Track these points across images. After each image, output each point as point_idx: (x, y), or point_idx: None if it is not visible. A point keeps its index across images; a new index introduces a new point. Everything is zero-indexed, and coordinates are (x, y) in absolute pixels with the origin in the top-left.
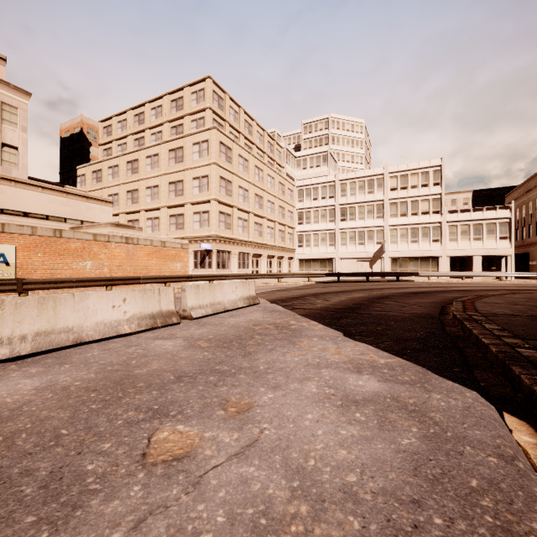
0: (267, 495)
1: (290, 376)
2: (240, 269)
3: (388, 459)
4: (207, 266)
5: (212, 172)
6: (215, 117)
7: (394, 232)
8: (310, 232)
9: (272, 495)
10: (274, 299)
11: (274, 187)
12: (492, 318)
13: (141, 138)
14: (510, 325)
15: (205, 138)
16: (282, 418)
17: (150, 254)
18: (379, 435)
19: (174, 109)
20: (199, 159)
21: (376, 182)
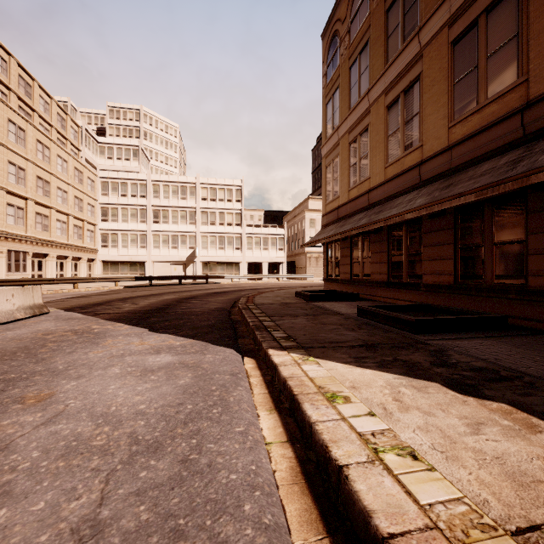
0: (76, 433)
1: (94, 367)
2: (11, 273)
3: (169, 392)
4: None
5: None
6: None
7: (205, 239)
8: (117, 231)
9: (81, 431)
10: (70, 306)
11: (68, 172)
12: (260, 306)
13: None
14: (268, 309)
15: None
16: (87, 394)
17: None
18: (166, 383)
19: None
20: None
21: (189, 189)
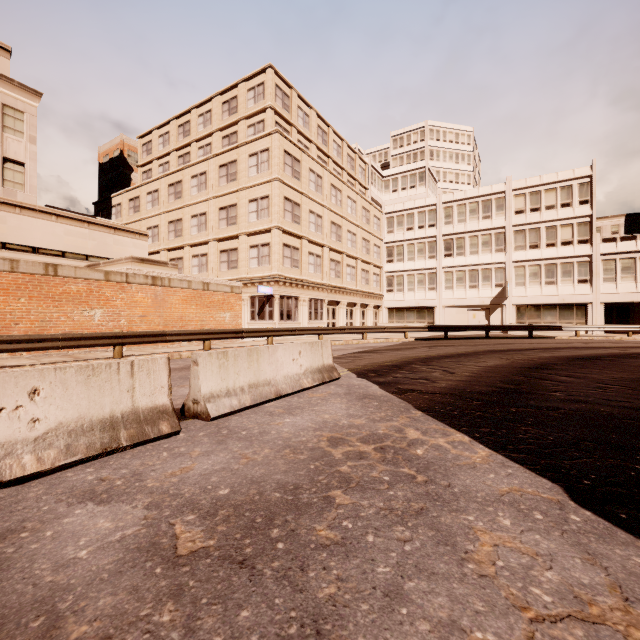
0: None
1: None
2: (311, 321)
3: None
4: (267, 317)
5: (274, 191)
6: (278, 119)
7: (521, 271)
8: (402, 272)
9: None
10: (362, 368)
11: (356, 213)
12: None
13: (186, 154)
14: None
15: (265, 146)
16: None
17: (187, 300)
18: None
19: (226, 113)
20: (257, 174)
21: (494, 203)
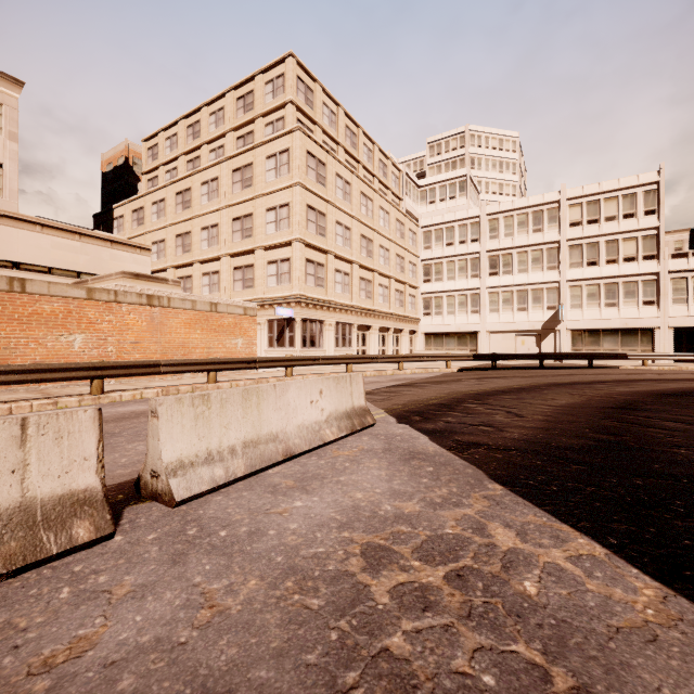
0: None
1: None
2: (338, 348)
3: None
4: (288, 343)
5: (295, 198)
6: (300, 116)
7: (577, 291)
8: (441, 293)
9: None
10: (402, 408)
11: (389, 226)
12: None
13: (196, 158)
14: None
15: (285, 146)
16: None
17: (191, 324)
18: None
19: (240, 111)
20: (275, 179)
21: (546, 214)
